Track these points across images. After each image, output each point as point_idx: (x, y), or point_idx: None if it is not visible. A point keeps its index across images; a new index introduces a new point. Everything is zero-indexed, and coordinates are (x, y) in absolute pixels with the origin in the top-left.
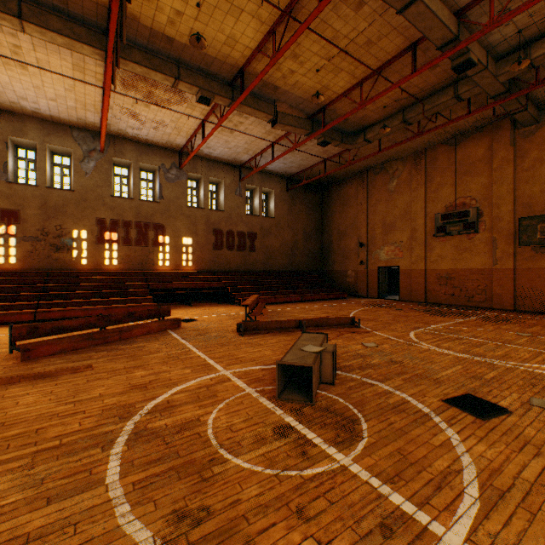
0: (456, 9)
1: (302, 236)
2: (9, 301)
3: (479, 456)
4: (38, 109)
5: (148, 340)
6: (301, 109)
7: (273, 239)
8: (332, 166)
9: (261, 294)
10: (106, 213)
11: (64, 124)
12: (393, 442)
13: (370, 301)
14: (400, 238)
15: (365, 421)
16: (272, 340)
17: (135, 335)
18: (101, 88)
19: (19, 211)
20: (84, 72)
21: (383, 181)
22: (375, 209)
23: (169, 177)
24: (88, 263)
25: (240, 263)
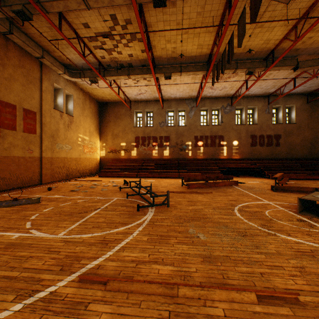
0: None
1: None
2: (169, 170)
3: None
4: (175, 96)
5: (226, 188)
6: (318, 53)
7: (294, 137)
8: None
9: (284, 172)
10: (197, 133)
11: (183, 99)
12: None
13: None
14: None
15: None
16: (294, 195)
17: (219, 185)
18: (200, 82)
19: (169, 136)
20: (195, 79)
21: None
22: None
23: (225, 111)
24: (191, 155)
25: (268, 154)
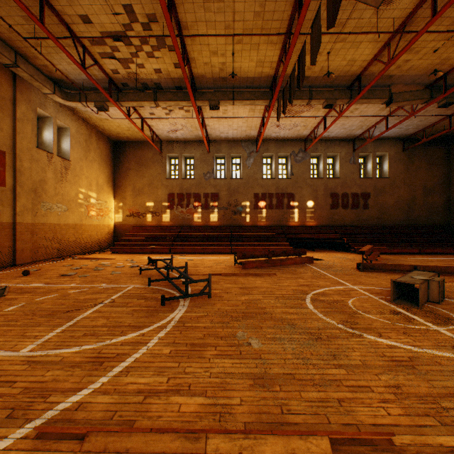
0: None
1: (421, 191)
2: (218, 242)
3: None
4: (227, 136)
5: (296, 267)
6: (416, 83)
7: (387, 197)
8: None
9: (374, 245)
10: (258, 189)
11: (237, 140)
12: None
13: None
14: None
15: None
16: (386, 276)
17: (287, 264)
18: (261, 116)
19: (218, 193)
20: (254, 111)
21: None
22: None
23: (296, 159)
24: (249, 221)
25: (353, 219)
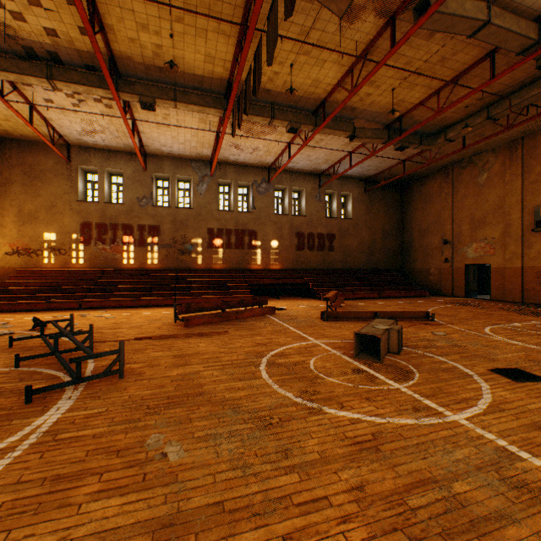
0: (536, 15)
1: (380, 235)
2: (158, 291)
3: (498, 395)
4: (172, 151)
5: (255, 320)
6: (377, 121)
7: (351, 239)
8: (412, 165)
9: (339, 290)
10: (214, 224)
11: (186, 159)
12: (435, 383)
13: (455, 299)
14: (491, 234)
15: (418, 373)
16: (350, 325)
17: (245, 316)
18: (215, 131)
19: (159, 226)
20: (206, 123)
21: (471, 175)
22: (461, 204)
23: (259, 191)
24: (202, 263)
25: (319, 262)
